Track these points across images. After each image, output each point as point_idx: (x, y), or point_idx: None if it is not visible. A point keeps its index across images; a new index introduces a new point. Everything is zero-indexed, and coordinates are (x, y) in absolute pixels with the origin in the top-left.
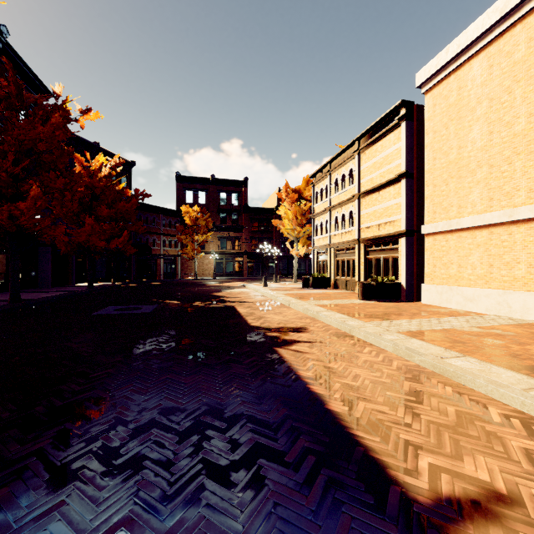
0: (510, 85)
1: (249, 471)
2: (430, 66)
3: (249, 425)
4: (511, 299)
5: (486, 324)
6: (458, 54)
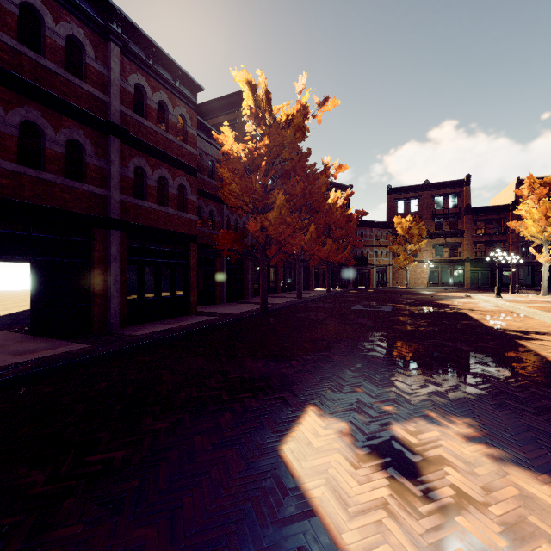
0: None
1: (503, 371)
2: None
3: (499, 362)
4: None
5: None
6: None
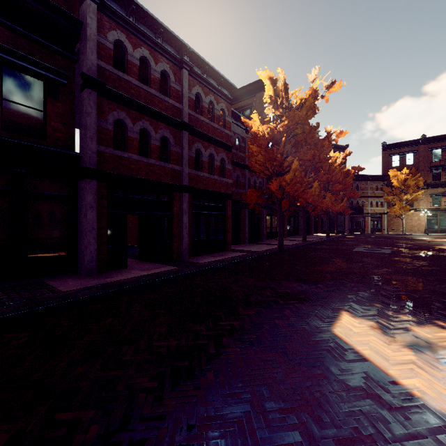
0: None
1: None
2: None
3: None
4: None
5: None
6: None
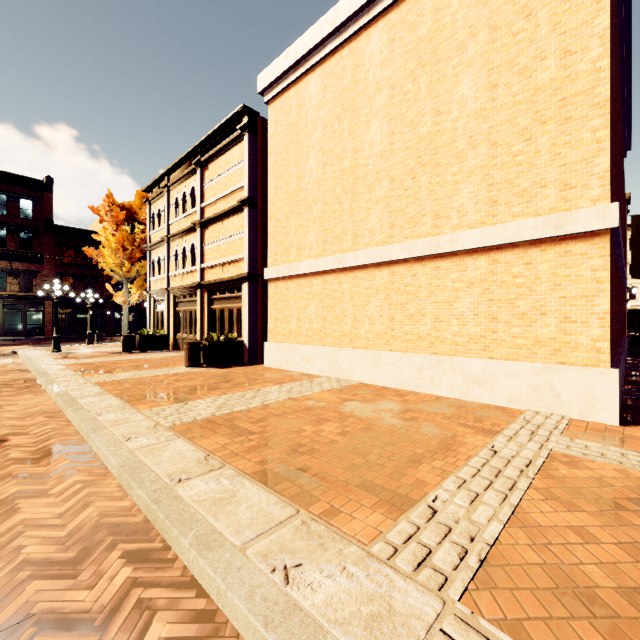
0: (340, 113)
1: None
2: (272, 70)
3: None
4: (340, 358)
5: (307, 393)
6: (297, 64)
